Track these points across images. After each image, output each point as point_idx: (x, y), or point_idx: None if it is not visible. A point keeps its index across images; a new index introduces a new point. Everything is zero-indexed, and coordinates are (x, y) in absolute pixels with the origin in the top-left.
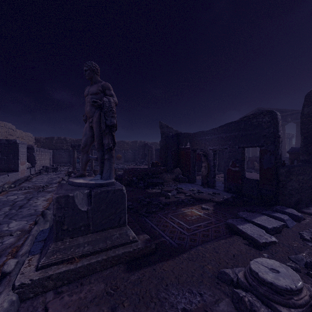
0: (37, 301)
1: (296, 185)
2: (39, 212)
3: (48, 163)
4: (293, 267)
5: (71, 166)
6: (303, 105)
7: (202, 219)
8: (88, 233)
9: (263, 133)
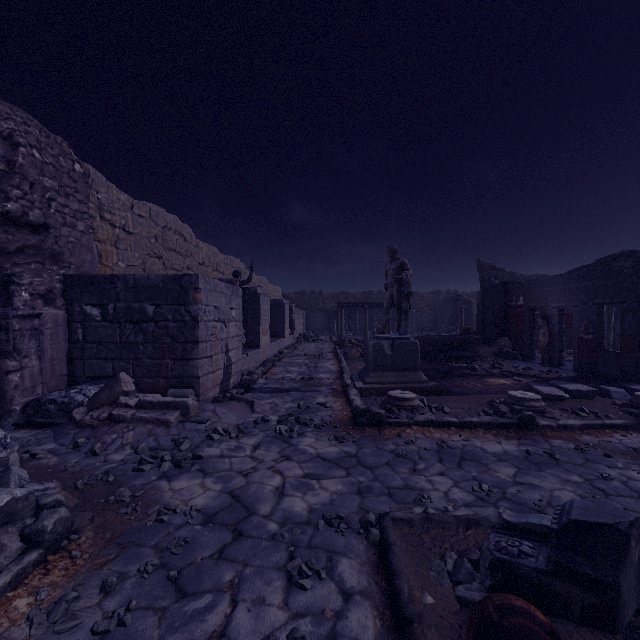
0: (368, 397)
1: None
2: (335, 371)
3: (302, 330)
4: (563, 409)
5: (331, 335)
6: None
7: (504, 385)
8: (392, 371)
9: (624, 284)
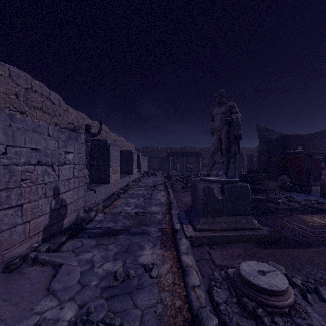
0: (200, 248)
1: None
2: (164, 203)
3: (146, 169)
4: None
5: (163, 171)
6: None
7: None
8: (223, 216)
9: None
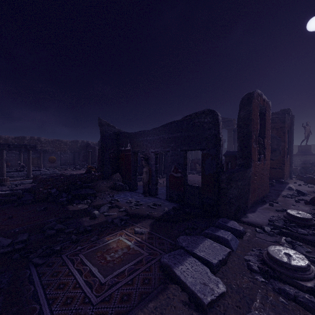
0: None
1: (235, 192)
2: None
3: None
4: None
5: None
6: (239, 108)
7: (129, 255)
8: None
9: (204, 135)
